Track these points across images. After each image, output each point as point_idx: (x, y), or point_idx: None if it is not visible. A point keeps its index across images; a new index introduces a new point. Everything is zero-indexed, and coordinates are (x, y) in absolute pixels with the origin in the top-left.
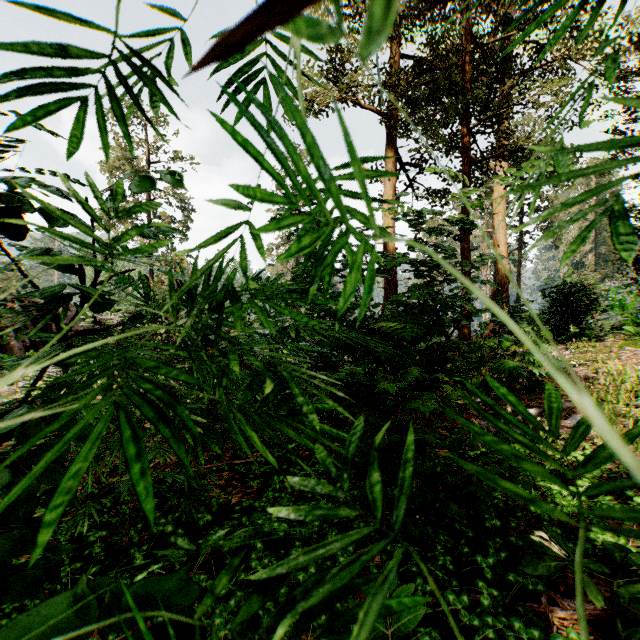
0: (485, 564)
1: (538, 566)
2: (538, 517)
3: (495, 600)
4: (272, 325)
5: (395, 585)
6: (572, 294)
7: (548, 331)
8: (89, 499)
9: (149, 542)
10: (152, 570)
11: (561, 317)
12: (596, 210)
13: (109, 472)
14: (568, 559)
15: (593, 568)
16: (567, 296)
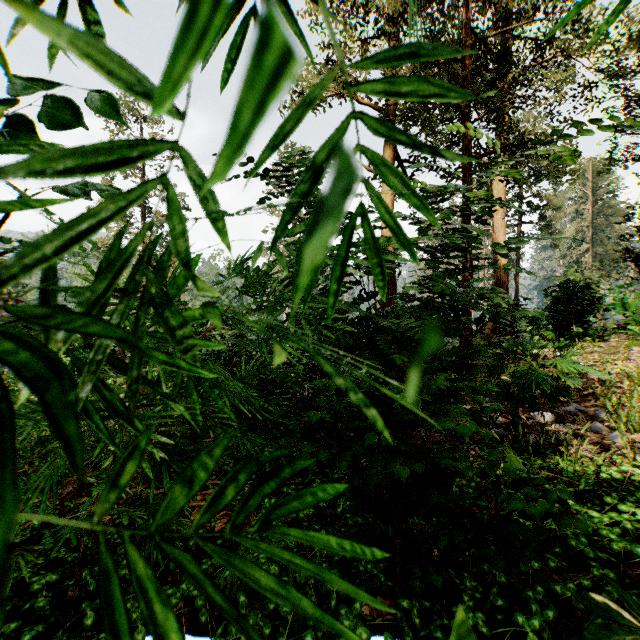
0: (529, 626)
1: None
2: (577, 551)
3: None
4: None
5: None
6: (575, 293)
7: (550, 331)
8: (49, 526)
9: None
10: None
11: (563, 316)
12: (592, 210)
13: (76, 492)
14: None
15: None
16: (570, 295)
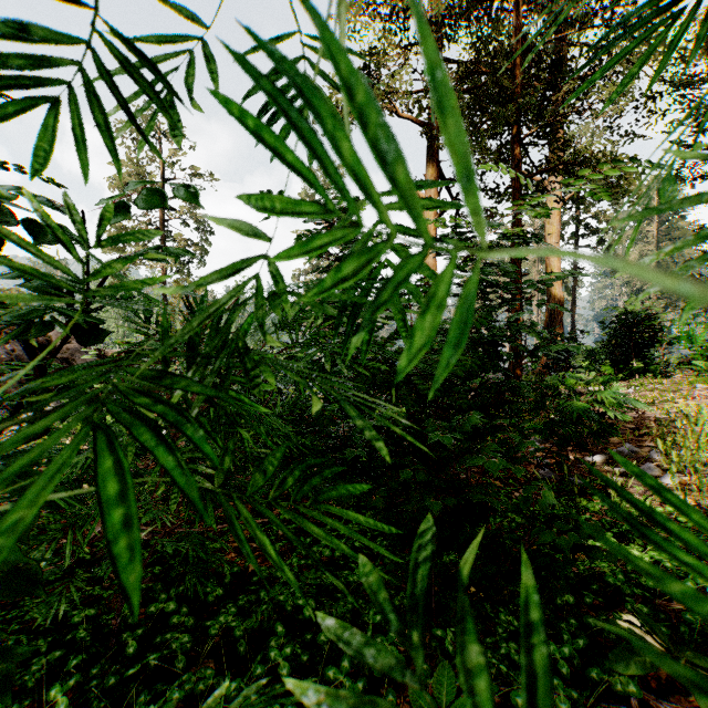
0: (559, 654)
1: (630, 662)
2: (616, 589)
3: (574, 702)
4: (299, 359)
5: (453, 694)
6: (635, 325)
7: (608, 366)
8: (80, 565)
9: (147, 621)
10: (148, 661)
11: (623, 350)
12: (658, 232)
13: None
14: (667, 652)
15: (699, 664)
16: (629, 327)
